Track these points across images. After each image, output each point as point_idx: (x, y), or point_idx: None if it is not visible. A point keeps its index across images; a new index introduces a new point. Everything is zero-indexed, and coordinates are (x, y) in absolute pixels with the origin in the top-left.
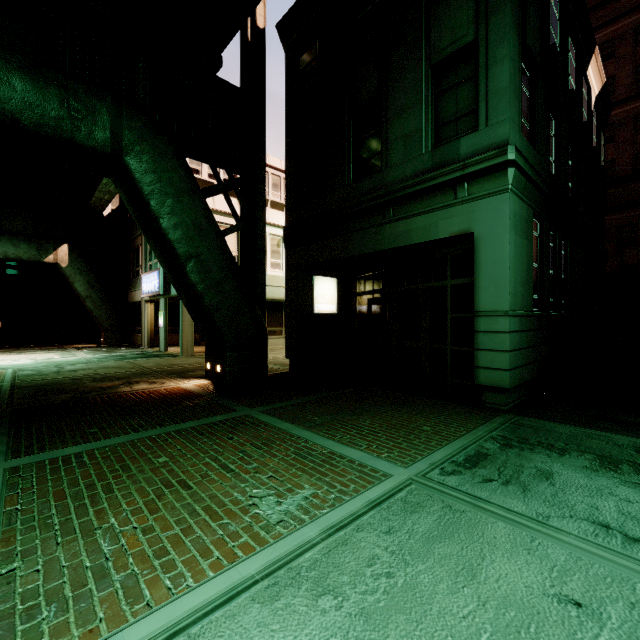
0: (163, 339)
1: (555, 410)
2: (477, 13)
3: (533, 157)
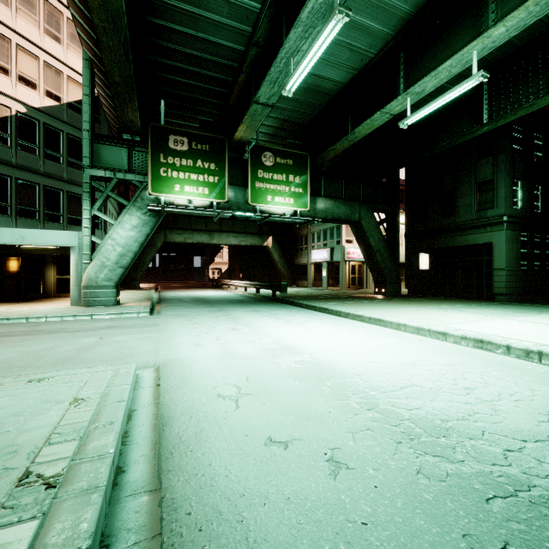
0: (326, 282)
1: (525, 302)
2: (493, 169)
3: (520, 212)
